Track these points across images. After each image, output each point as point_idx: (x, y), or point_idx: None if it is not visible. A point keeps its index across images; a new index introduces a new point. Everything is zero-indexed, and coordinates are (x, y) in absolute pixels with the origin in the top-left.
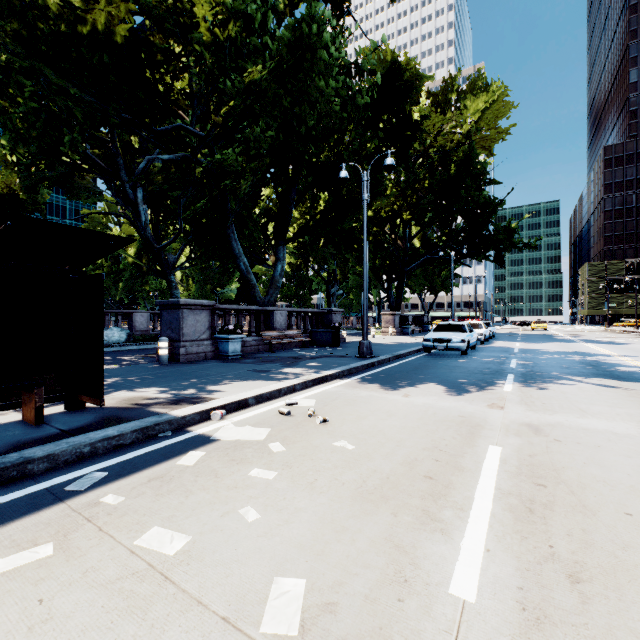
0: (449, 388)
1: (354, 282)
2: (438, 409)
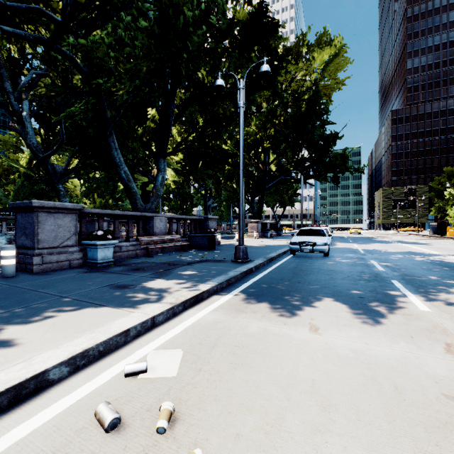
0: (355, 308)
1: (226, 196)
2: (389, 370)
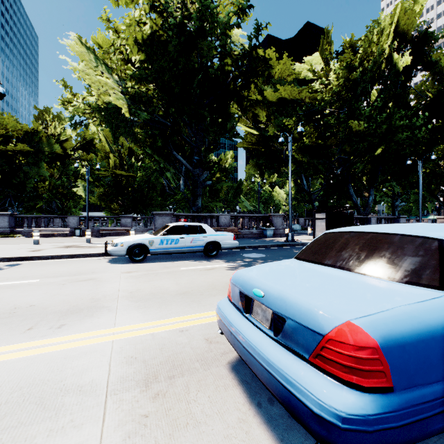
0: None
1: (414, 198)
2: None
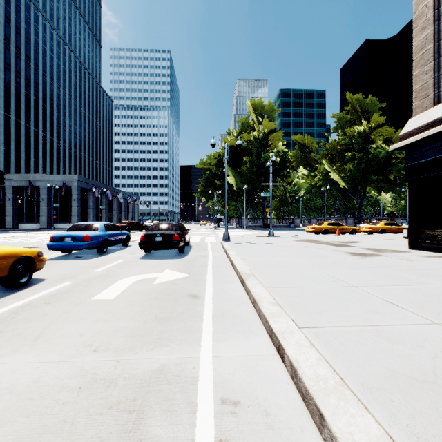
0: None
1: None
2: None
